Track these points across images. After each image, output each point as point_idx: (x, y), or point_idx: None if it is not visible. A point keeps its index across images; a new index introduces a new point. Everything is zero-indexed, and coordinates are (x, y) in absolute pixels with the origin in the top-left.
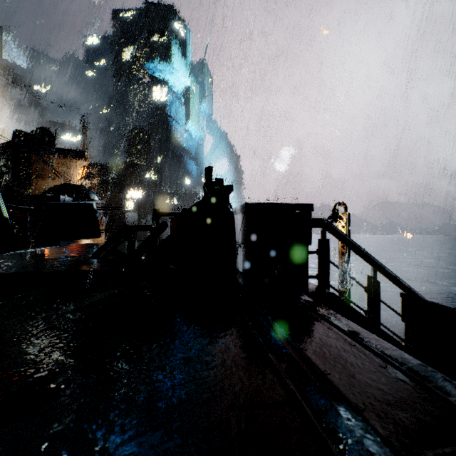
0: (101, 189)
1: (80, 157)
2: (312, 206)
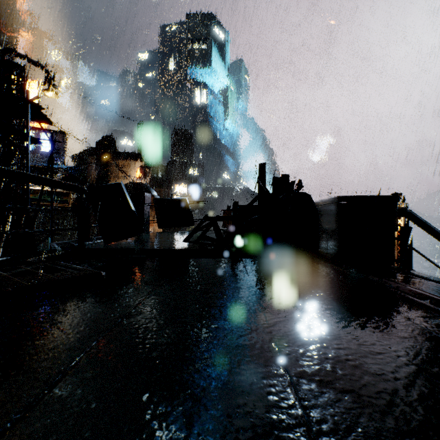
0: (154, 185)
1: (138, 158)
2: (398, 198)
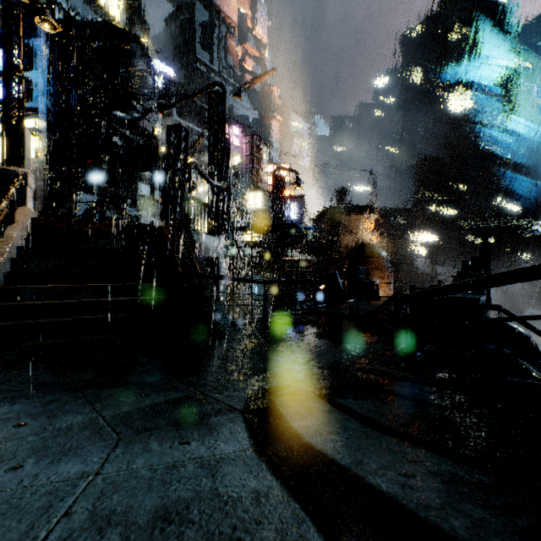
0: (392, 236)
1: (372, 211)
2: (478, 299)
